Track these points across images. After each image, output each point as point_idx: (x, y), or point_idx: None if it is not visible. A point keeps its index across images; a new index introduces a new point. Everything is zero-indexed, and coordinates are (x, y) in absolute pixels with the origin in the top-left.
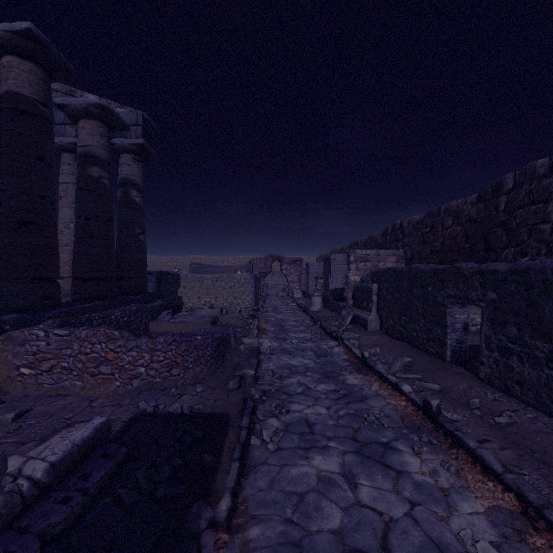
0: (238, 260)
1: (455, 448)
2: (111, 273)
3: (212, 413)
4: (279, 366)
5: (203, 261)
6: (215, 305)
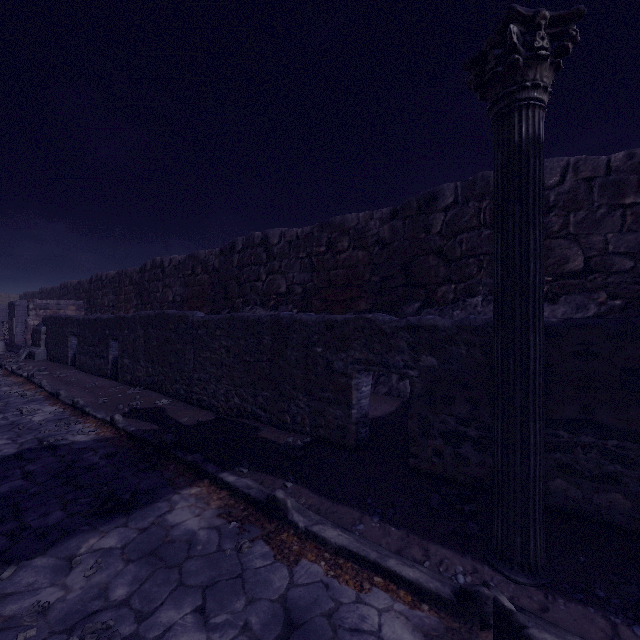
0: None
1: (30, 383)
2: None
3: None
4: None
5: None
6: None
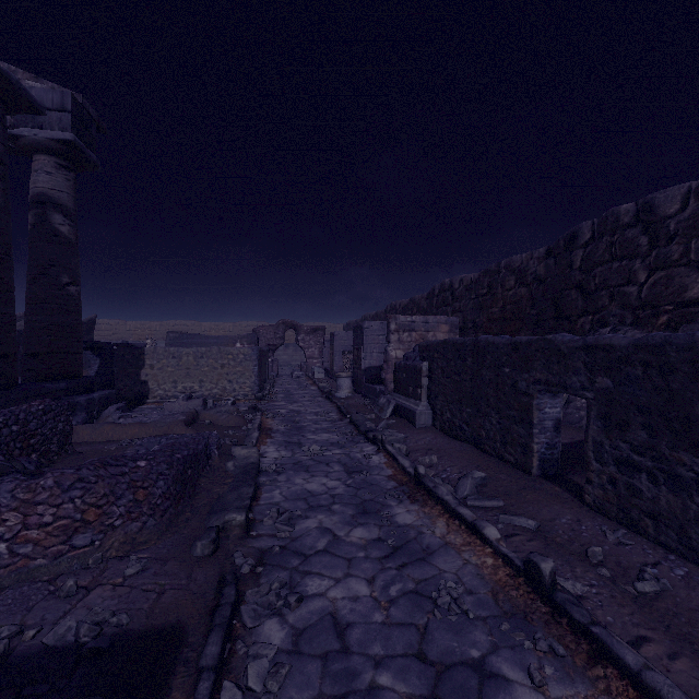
0: (240, 328)
1: (599, 665)
2: (4, 347)
3: (148, 629)
4: (289, 496)
5: (189, 329)
6: (199, 392)
